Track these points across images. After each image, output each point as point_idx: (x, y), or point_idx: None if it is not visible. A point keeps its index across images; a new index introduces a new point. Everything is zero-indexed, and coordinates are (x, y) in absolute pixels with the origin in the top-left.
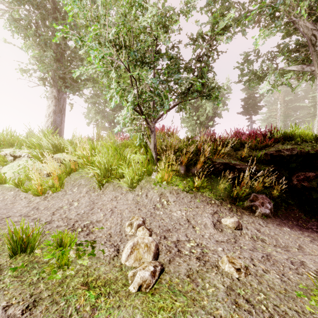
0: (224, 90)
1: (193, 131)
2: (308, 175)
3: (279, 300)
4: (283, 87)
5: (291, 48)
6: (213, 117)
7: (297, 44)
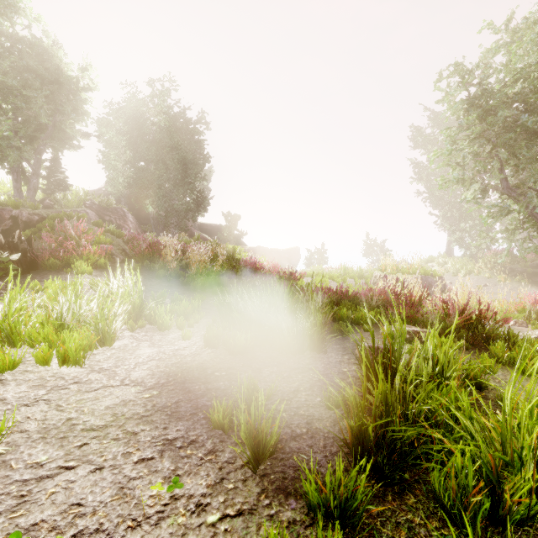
0: None
1: None
2: None
3: None
4: None
5: None
6: None
7: None
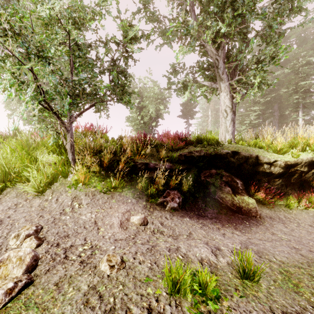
0: (138, 95)
1: (137, 131)
2: (212, 172)
3: (134, 288)
4: (214, 97)
5: (205, 67)
6: (156, 118)
7: (208, 64)
